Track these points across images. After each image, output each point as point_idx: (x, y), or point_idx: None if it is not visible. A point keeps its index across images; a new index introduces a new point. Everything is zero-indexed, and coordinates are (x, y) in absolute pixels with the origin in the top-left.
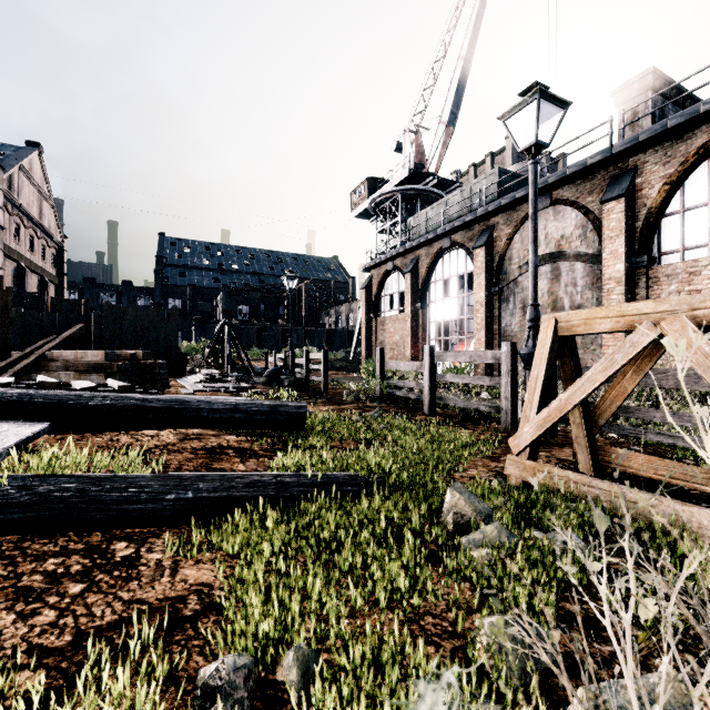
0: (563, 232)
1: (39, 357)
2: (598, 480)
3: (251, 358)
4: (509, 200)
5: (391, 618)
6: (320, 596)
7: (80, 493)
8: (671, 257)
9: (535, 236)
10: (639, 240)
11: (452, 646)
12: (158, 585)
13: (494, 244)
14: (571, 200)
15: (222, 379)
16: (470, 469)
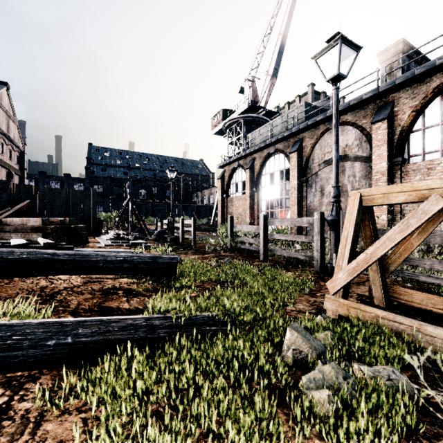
0: (346, 142)
1: None
2: (400, 317)
3: (147, 223)
4: (313, 122)
5: None
6: None
7: None
8: (416, 159)
9: (337, 139)
10: (396, 147)
11: None
12: None
13: (302, 150)
14: (352, 122)
15: (125, 237)
16: (297, 304)
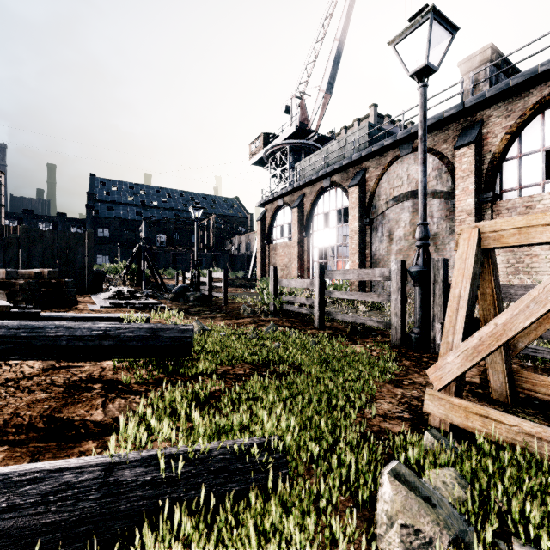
0: None
1: None
2: None
3: (166, 277)
4: (379, 147)
5: None
6: None
7: None
8: (510, 194)
9: (424, 157)
10: (485, 179)
11: None
12: None
13: (365, 184)
14: (429, 147)
15: (130, 296)
16: (378, 401)
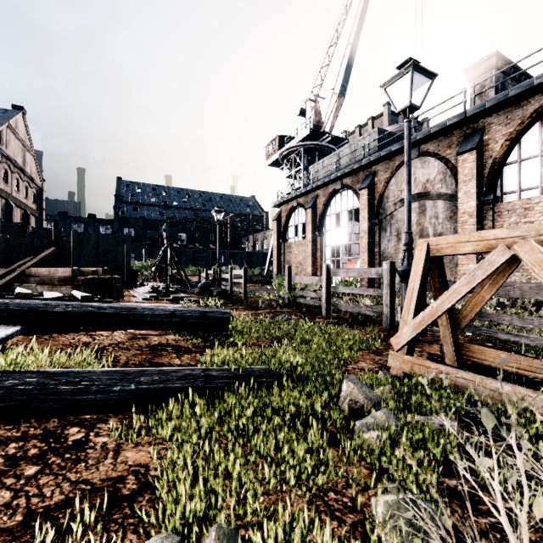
0: (428, 177)
1: (20, 273)
2: (464, 372)
3: (188, 274)
4: (387, 152)
5: (299, 494)
6: (239, 476)
7: (40, 386)
8: (511, 197)
9: (409, 179)
10: (486, 183)
11: (352, 520)
12: (102, 466)
13: (375, 186)
14: (434, 152)
15: (165, 290)
16: (360, 362)
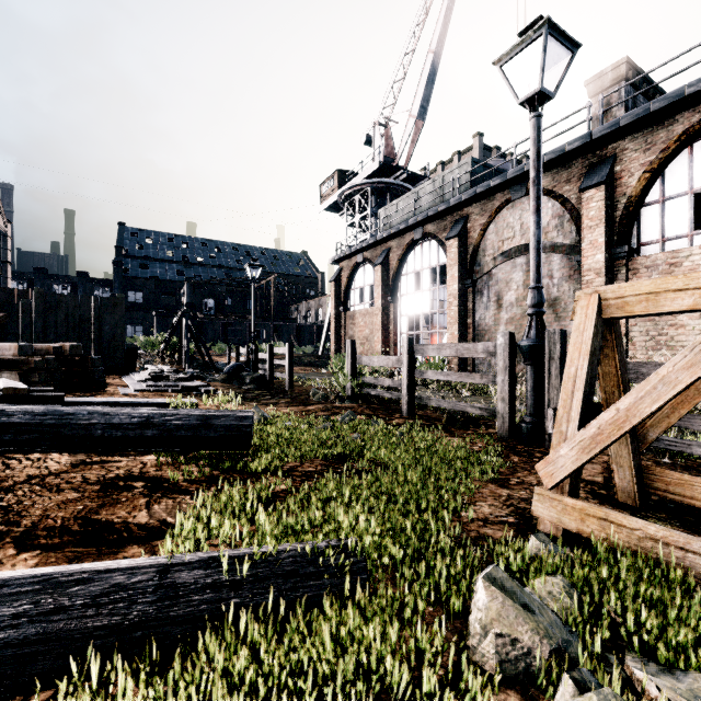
0: None
1: None
2: (700, 541)
3: (215, 354)
4: (484, 188)
5: None
6: None
7: None
8: (651, 248)
9: (538, 205)
10: (618, 230)
11: None
12: None
13: (467, 235)
14: (548, 189)
15: (171, 377)
16: (478, 503)
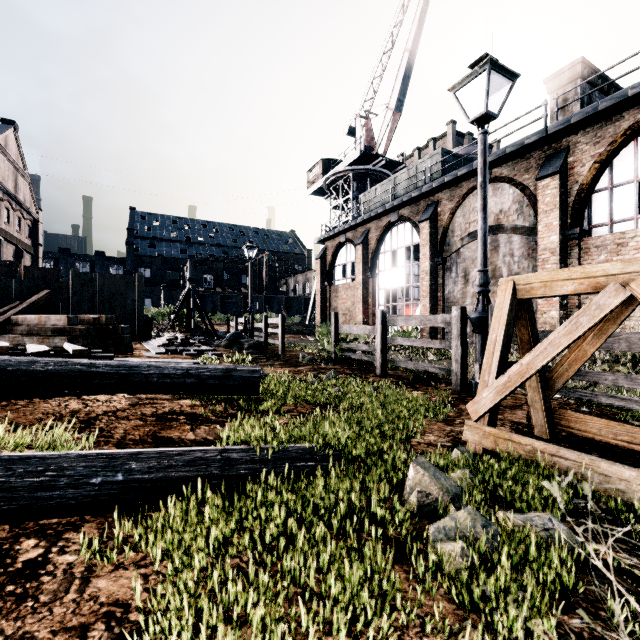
0: (501, 207)
1: (4, 322)
2: (566, 450)
3: (215, 323)
4: (452, 177)
5: None
6: (262, 623)
7: None
8: (600, 230)
9: (484, 204)
10: (571, 214)
11: None
12: (58, 606)
13: (438, 218)
14: (509, 177)
15: (184, 343)
16: (427, 434)
